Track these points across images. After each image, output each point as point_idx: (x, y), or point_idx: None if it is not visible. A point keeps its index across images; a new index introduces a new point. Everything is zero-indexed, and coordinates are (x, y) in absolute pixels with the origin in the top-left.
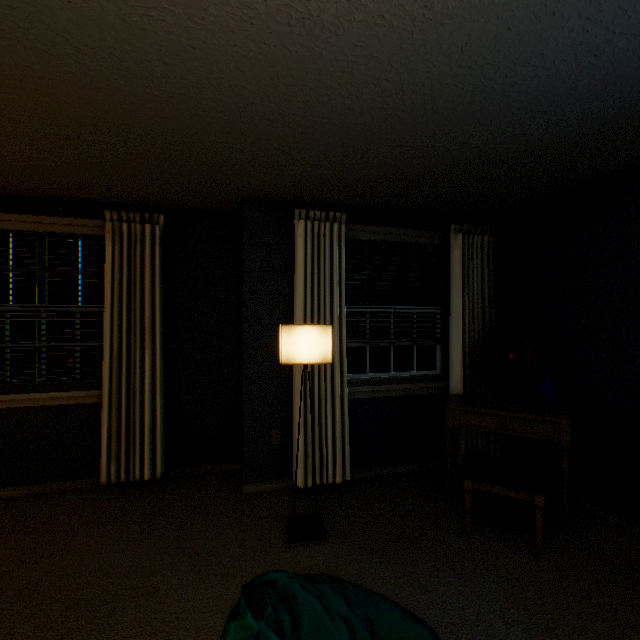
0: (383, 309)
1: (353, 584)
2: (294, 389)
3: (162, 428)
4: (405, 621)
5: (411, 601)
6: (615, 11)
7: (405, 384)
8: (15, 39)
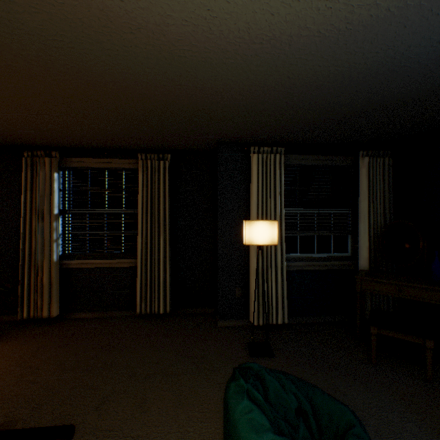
0: (309, 210)
1: (297, 377)
2: (250, 262)
3: (169, 283)
4: (332, 401)
5: None
6: None
7: (325, 261)
8: (114, 69)
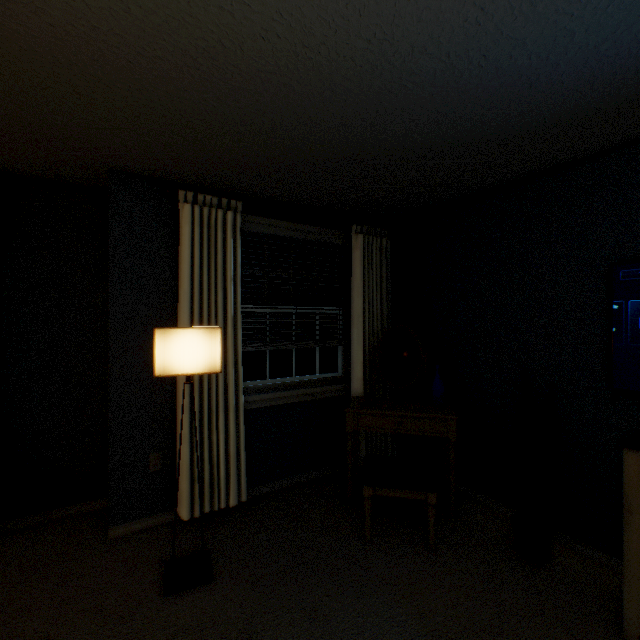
0: (285, 309)
1: None
2: (178, 403)
3: None
4: None
5: (308, 639)
6: (505, 6)
7: (307, 389)
8: None
